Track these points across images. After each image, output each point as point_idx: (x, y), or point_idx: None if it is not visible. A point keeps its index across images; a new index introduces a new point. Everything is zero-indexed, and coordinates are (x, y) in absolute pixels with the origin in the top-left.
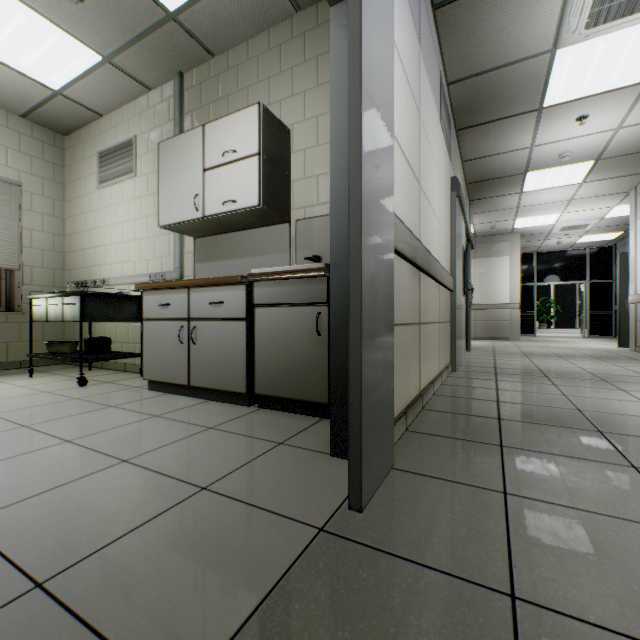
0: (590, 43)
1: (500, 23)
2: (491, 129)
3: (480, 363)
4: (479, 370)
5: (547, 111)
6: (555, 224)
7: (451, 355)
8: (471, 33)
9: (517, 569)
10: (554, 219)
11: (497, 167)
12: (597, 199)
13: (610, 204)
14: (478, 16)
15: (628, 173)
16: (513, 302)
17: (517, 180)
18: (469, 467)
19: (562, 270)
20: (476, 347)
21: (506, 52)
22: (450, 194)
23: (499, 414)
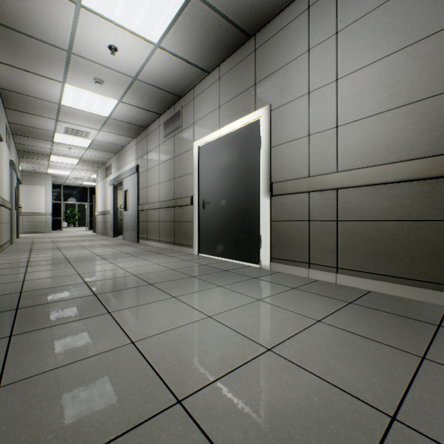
0: (67, 135)
1: (34, 120)
2: (32, 139)
3: (26, 241)
4: (25, 243)
5: (56, 143)
6: (70, 175)
7: (11, 237)
8: (22, 117)
9: (31, 257)
10: (69, 173)
11: (36, 150)
12: (85, 171)
13: (91, 173)
14: (25, 116)
15: (93, 166)
16: (48, 212)
17: (47, 156)
18: (22, 254)
19: (77, 196)
20: (24, 237)
21: (37, 126)
22: (10, 167)
23: (32, 249)
